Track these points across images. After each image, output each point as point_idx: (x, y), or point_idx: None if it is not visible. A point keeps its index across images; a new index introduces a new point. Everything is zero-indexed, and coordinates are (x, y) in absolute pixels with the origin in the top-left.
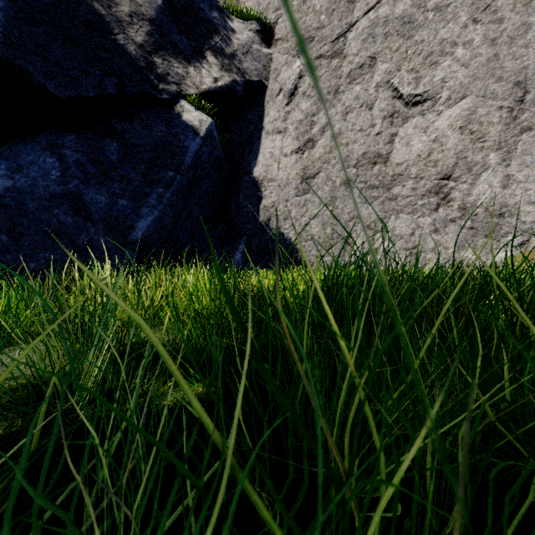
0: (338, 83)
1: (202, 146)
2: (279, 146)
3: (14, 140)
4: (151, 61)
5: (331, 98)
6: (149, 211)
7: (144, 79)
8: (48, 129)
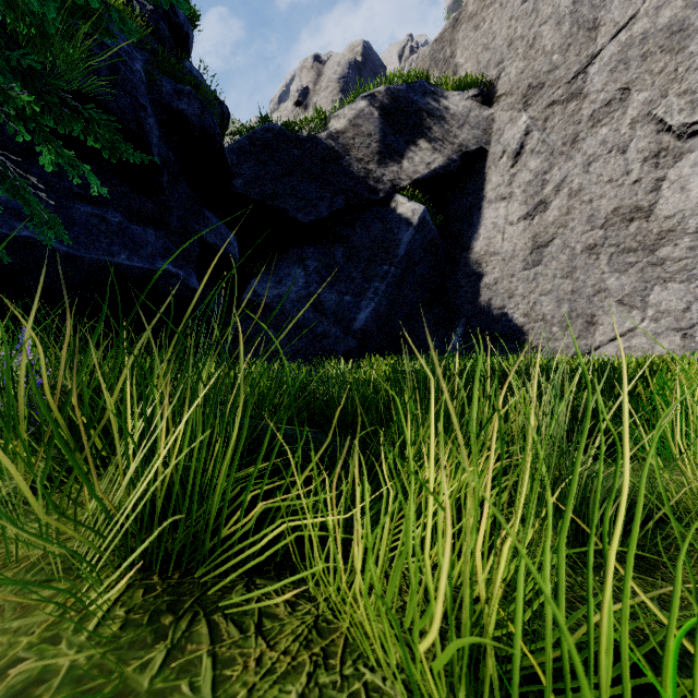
0: (577, 129)
1: (415, 235)
2: (503, 215)
3: (277, 259)
4: (369, 169)
5: (567, 149)
6: (367, 304)
7: (363, 188)
8: (297, 245)
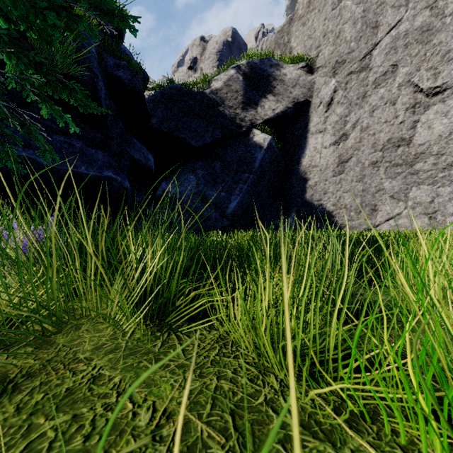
0: (366, 89)
1: (265, 154)
2: (320, 142)
3: (178, 169)
4: (236, 113)
5: (360, 102)
6: (235, 198)
7: (233, 124)
8: (191, 160)
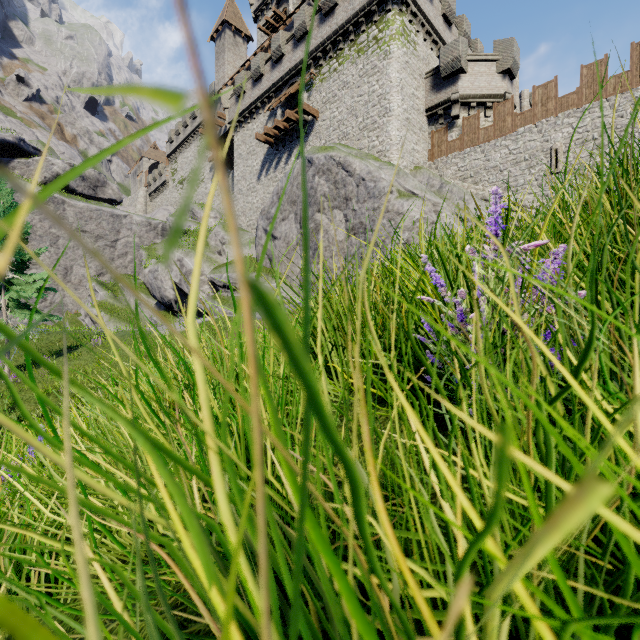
0: None
1: None
2: None
3: None
4: None
5: None
6: None
7: None
8: None
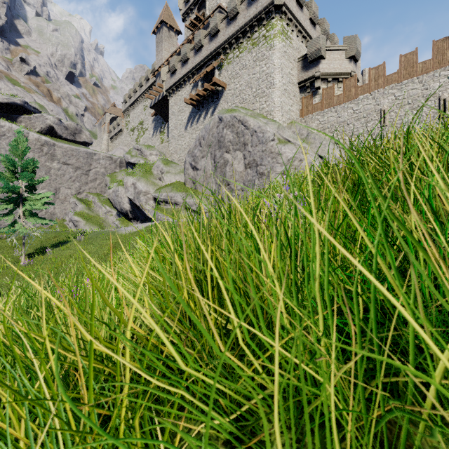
0: None
1: None
2: None
3: None
4: None
5: None
6: None
7: None
8: None
